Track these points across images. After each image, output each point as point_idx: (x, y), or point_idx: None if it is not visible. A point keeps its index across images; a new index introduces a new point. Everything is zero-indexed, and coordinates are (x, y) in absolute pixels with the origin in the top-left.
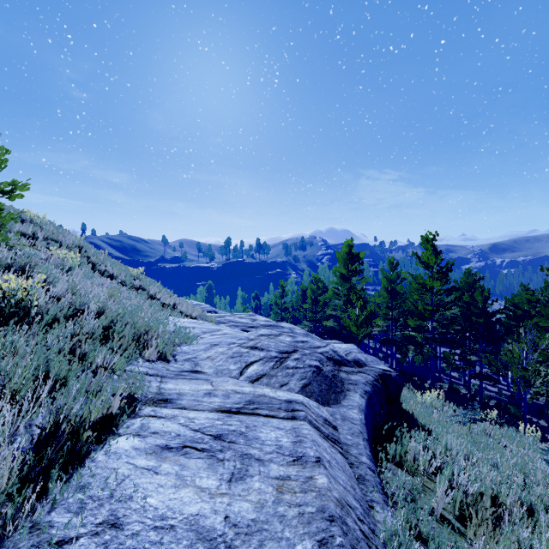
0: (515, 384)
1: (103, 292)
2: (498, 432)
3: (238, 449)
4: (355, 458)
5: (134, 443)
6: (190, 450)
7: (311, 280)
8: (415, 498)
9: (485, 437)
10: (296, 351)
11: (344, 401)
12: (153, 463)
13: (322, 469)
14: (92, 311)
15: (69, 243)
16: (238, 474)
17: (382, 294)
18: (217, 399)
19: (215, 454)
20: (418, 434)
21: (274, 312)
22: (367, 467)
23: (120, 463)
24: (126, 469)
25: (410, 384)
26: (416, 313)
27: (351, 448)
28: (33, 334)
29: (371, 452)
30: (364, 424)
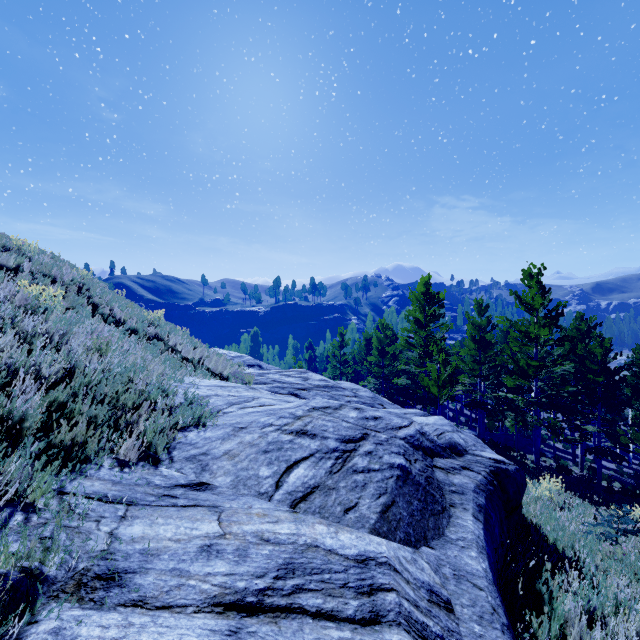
0: None
1: (81, 344)
2: None
3: None
4: None
5: None
6: None
7: (376, 326)
8: None
9: None
10: (366, 436)
11: (449, 529)
12: None
13: None
14: (49, 376)
15: (67, 279)
16: None
17: (467, 345)
18: (221, 564)
19: None
20: (563, 575)
21: (332, 366)
22: None
23: None
24: None
25: None
26: (516, 370)
27: None
28: None
29: None
30: (492, 582)
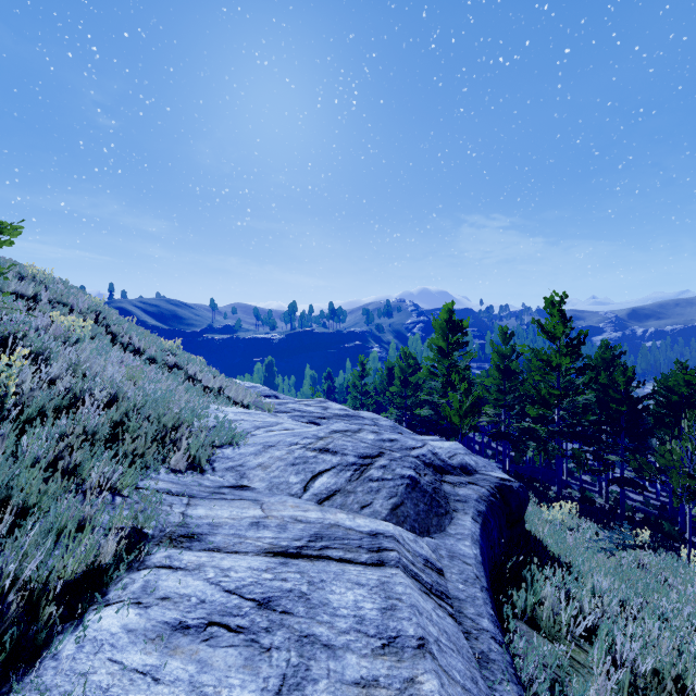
0: (675, 496)
1: (119, 372)
2: (655, 562)
3: (294, 627)
4: (472, 622)
5: (128, 620)
6: (217, 631)
7: (399, 355)
8: (563, 685)
9: (642, 572)
10: (382, 454)
11: (450, 527)
12: (154, 660)
13: (429, 662)
14: (99, 400)
15: (82, 307)
16: (294, 678)
17: (491, 374)
18: (268, 532)
19: (258, 636)
20: (552, 571)
21: (352, 397)
22: (491, 638)
23: (98, 662)
24: (106, 674)
25: (531, 493)
26: (538, 399)
27: (465, 604)
28: (3, 435)
29: (493, 609)
30: (480, 563)
